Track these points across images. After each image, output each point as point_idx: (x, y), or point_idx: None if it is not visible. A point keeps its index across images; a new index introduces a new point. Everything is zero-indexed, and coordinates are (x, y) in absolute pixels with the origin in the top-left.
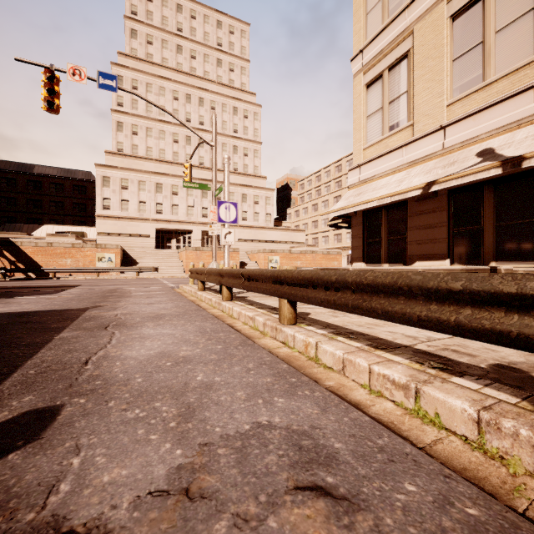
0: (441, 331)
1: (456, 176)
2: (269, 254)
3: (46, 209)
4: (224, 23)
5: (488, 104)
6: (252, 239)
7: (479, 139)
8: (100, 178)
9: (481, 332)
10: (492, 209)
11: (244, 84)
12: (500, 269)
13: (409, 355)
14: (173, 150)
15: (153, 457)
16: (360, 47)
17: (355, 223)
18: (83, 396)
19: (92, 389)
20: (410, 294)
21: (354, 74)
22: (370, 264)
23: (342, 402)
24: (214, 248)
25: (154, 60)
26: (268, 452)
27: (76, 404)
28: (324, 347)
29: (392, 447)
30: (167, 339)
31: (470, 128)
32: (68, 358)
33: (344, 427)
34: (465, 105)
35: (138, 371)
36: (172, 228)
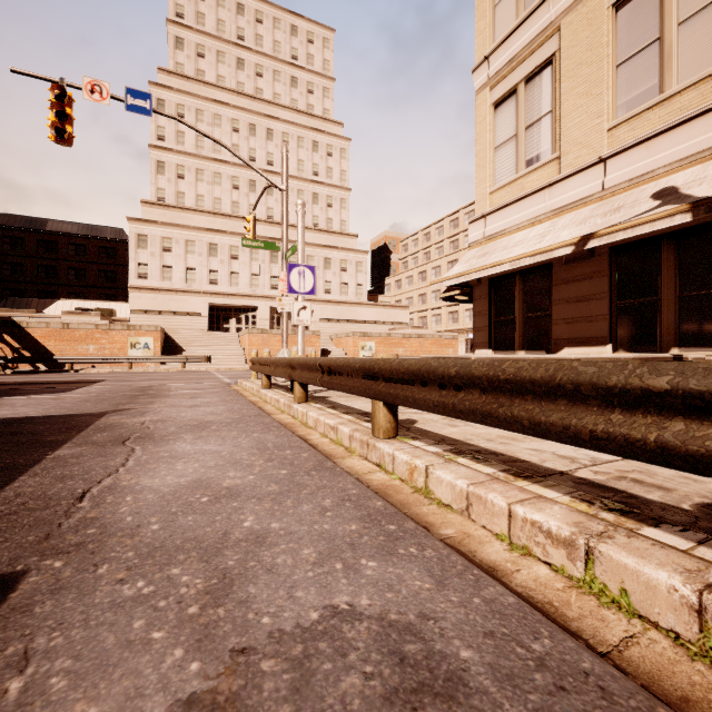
0: (630, 456)
1: (624, 226)
2: (361, 338)
3: (63, 278)
4: (301, 29)
5: (668, 126)
6: (338, 318)
7: (655, 175)
8: (134, 237)
9: (706, 461)
10: (674, 274)
11: (327, 111)
12: (686, 359)
13: (568, 487)
14: (233, 199)
15: (150, 678)
16: (485, 52)
17: (479, 295)
18: (61, 556)
19: (78, 542)
20: (575, 397)
21: (476, 90)
22: (500, 351)
23: (469, 568)
24: (285, 329)
25: (207, 78)
26: (347, 668)
27: (46, 570)
28: (438, 474)
29: (559, 659)
30: (208, 459)
31: (641, 159)
32: (56, 489)
33: (474, 617)
34: (634, 128)
35: (155, 512)
36: (230, 303)
